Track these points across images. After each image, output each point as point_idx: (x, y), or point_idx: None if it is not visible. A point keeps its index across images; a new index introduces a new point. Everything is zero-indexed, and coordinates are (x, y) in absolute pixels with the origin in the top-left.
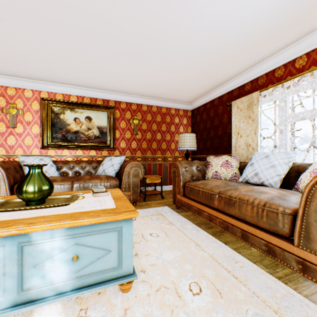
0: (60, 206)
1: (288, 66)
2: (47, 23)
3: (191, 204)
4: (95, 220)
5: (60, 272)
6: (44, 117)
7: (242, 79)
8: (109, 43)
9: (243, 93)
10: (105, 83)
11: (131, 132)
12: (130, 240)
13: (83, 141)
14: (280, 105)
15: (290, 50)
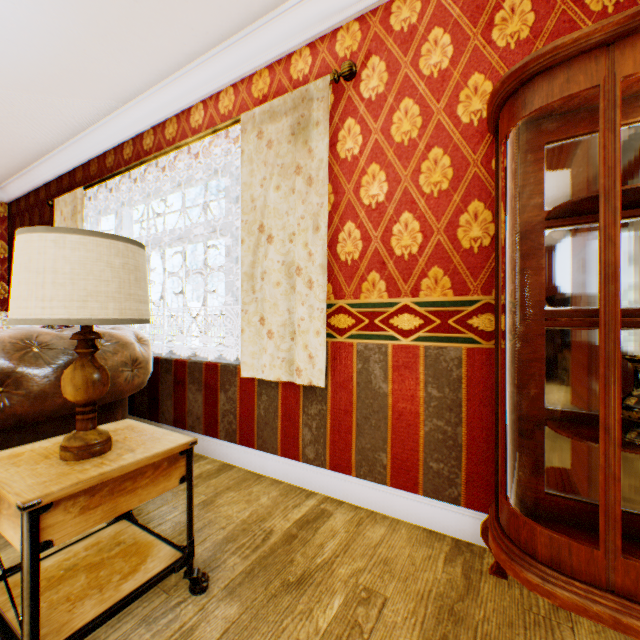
0: None
1: (119, 152)
2: None
3: None
4: None
5: None
6: None
7: (71, 155)
8: None
9: (76, 187)
10: None
11: None
12: None
13: None
14: (116, 221)
15: (115, 124)
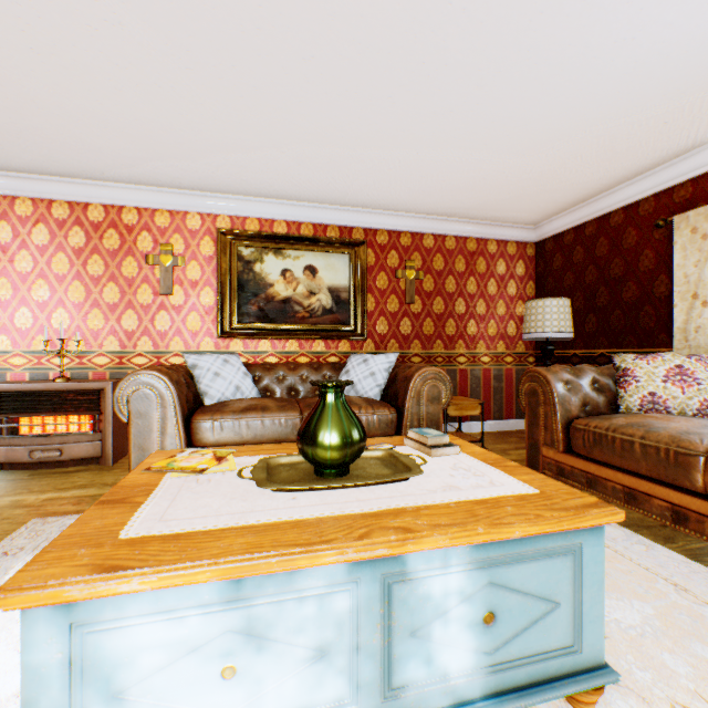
0: (396, 481)
1: None
2: (279, 63)
3: (599, 474)
4: (536, 528)
5: (459, 651)
6: (224, 270)
7: (707, 156)
8: (399, 95)
9: None
10: (353, 190)
11: (399, 298)
12: (597, 580)
13: (299, 321)
14: None
15: None
